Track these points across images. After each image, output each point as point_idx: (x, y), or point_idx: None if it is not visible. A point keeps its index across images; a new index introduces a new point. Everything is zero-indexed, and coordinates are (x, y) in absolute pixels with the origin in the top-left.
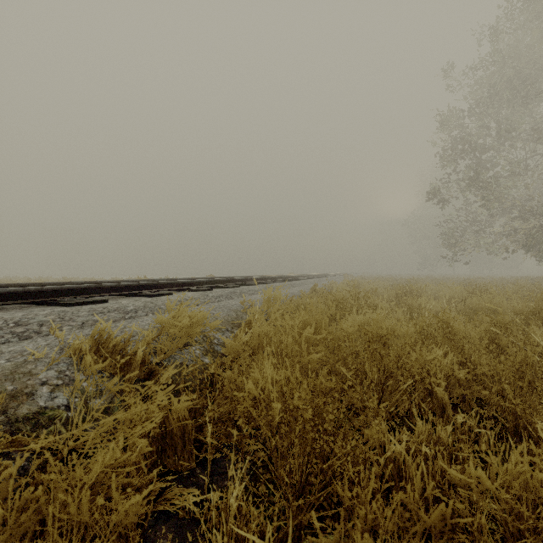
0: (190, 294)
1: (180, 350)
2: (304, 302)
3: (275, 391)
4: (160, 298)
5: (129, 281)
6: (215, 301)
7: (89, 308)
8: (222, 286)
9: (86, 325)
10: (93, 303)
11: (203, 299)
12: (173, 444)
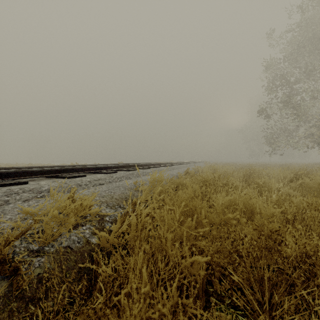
0: (99, 176)
1: (68, 232)
2: (181, 182)
3: None
4: (74, 179)
5: (60, 166)
6: (117, 181)
7: (6, 189)
8: (125, 169)
9: None
10: (14, 184)
11: (108, 180)
12: None
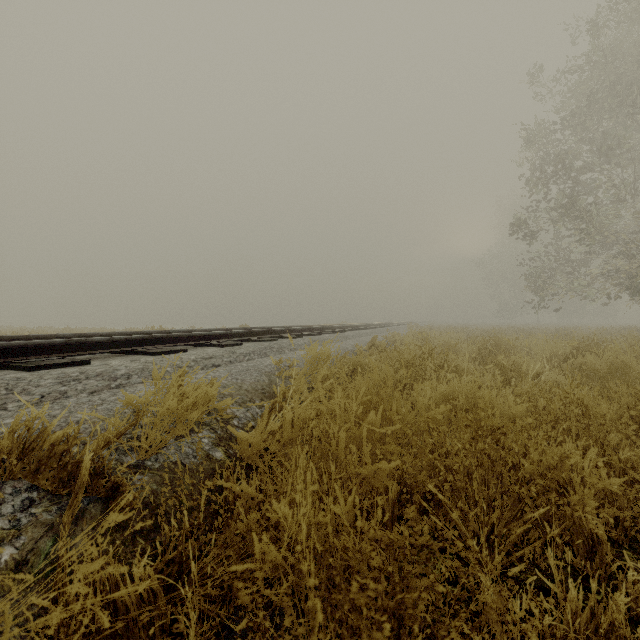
0: (210, 351)
1: (177, 440)
2: (361, 362)
3: (312, 567)
4: (168, 356)
5: (135, 333)
6: (244, 360)
7: (58, 373)
8: (256, 339)
9: (46, 399)
10: (68, 365)
11: (227, 358)
12: (130, 637)
